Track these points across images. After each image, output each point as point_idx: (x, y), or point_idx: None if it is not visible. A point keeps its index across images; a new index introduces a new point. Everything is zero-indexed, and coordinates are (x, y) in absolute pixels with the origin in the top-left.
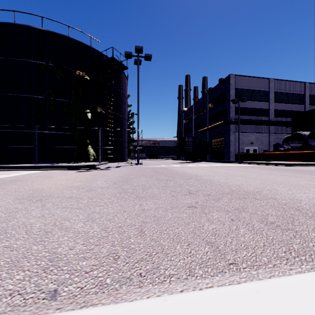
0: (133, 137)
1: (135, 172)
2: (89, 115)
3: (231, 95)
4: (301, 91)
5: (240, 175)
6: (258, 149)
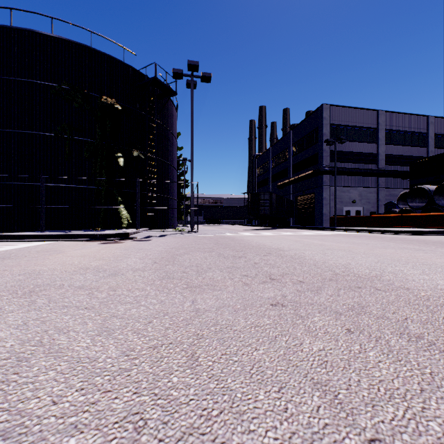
0: (185, 193)
1: (186, 244)
2: (121, 161)
3: (325, 134)
4: (423, 128)
5: (342, 249)
6: (363, 211)
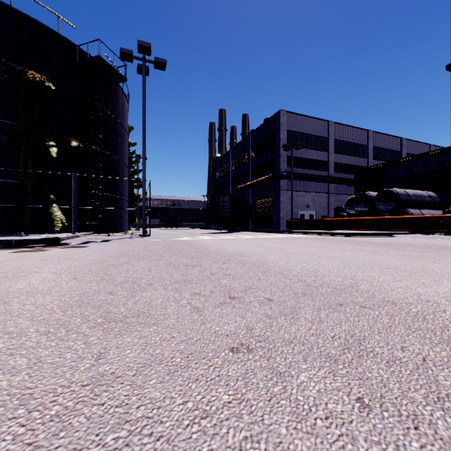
0: (138, 194)
1: (132, 251)
2: (53, 151)
3: (282, 139)
4: (364, 141)
5: (305, 253)
6: (315, 215)
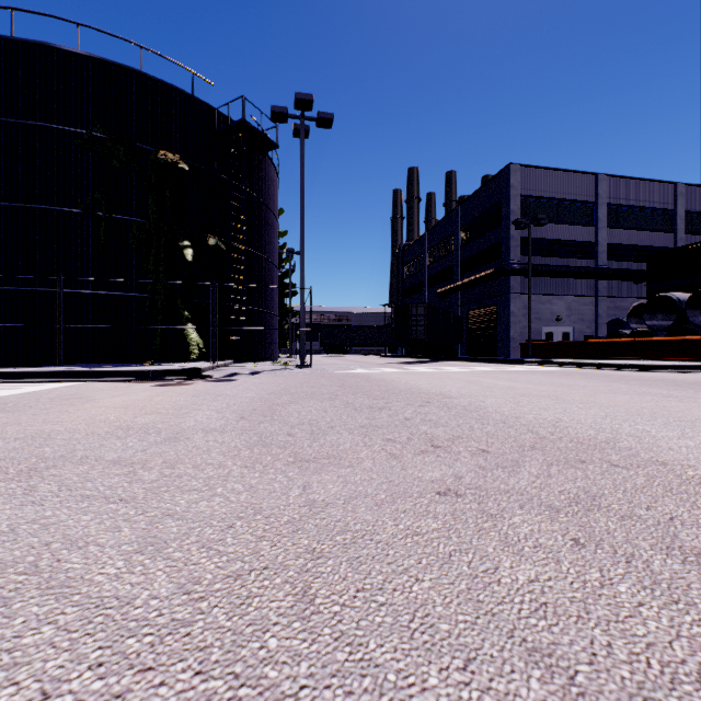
0: (290, 305)
1: (293, 387)
2: (188, 254)
3: (512, 211)
4: (667, 202)
5: (545, 395)
6: (573, 333)
